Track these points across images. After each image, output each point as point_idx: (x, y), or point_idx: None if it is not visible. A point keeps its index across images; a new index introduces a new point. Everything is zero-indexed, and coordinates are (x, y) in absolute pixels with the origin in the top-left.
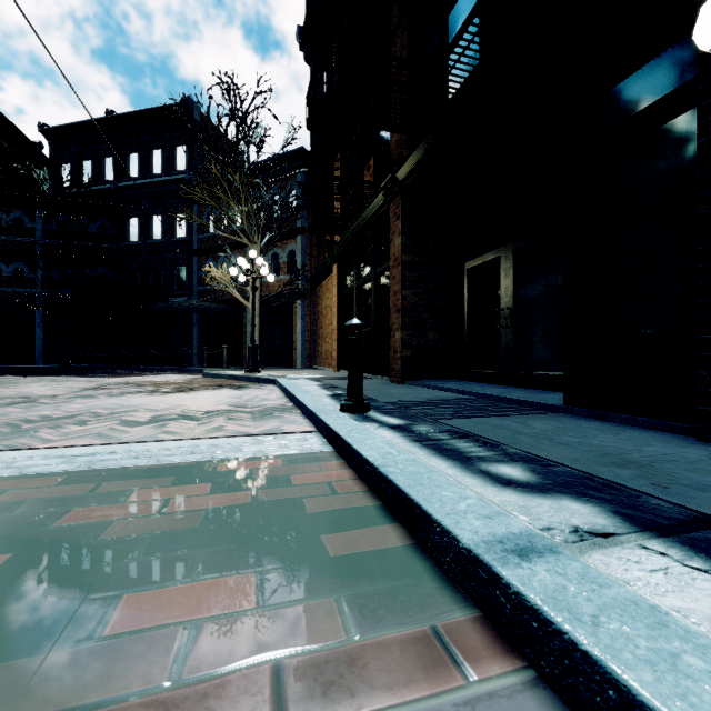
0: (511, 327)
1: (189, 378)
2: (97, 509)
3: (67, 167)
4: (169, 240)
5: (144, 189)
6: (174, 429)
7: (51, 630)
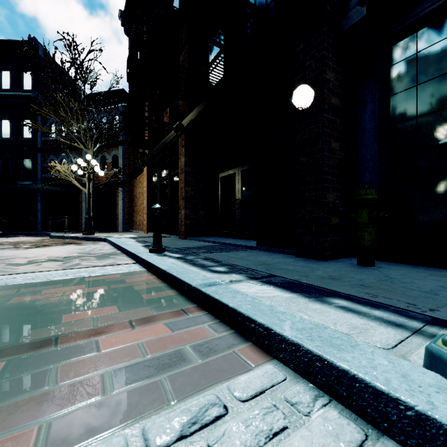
0: (240, 209)
1: (39, 239)
2: (27, 297)
3: None
4: (16, 139)
5: None
6: (49, 266)
7: (39, 324)
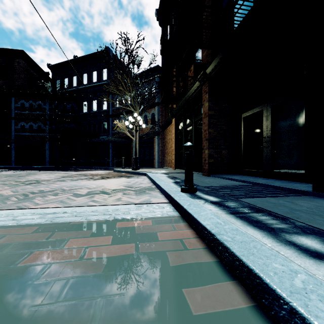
0: (270, 146)
1: (107, 172)
2: (46, 252)
3: (58, 81)
4: (99, 111)
5: (89, 89)
6: (97, 199)
7: None
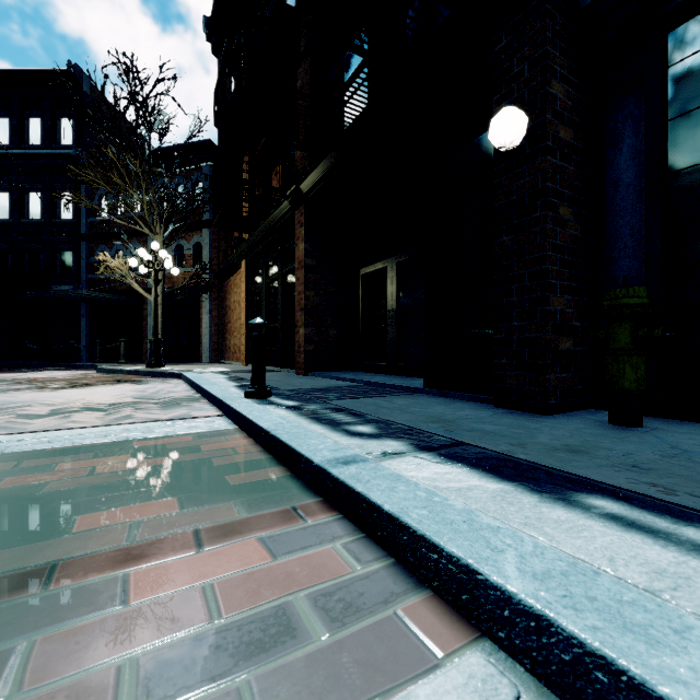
0: (395, 326)
1: (80, 374)
2: (29, 477)
3: None
4: (50, 221)
5: (18, 160)
6: (81, 419)
7: (30, 535)
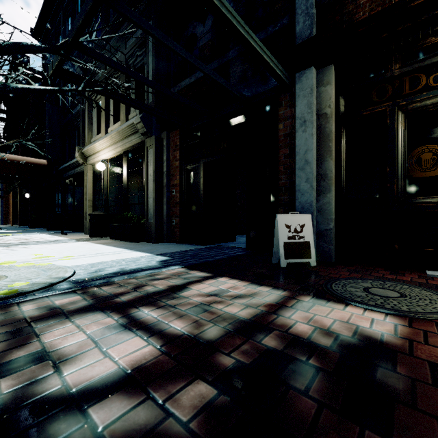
0: None
1: None
2: None
3: None
4: None
5: None
6: None
7: None
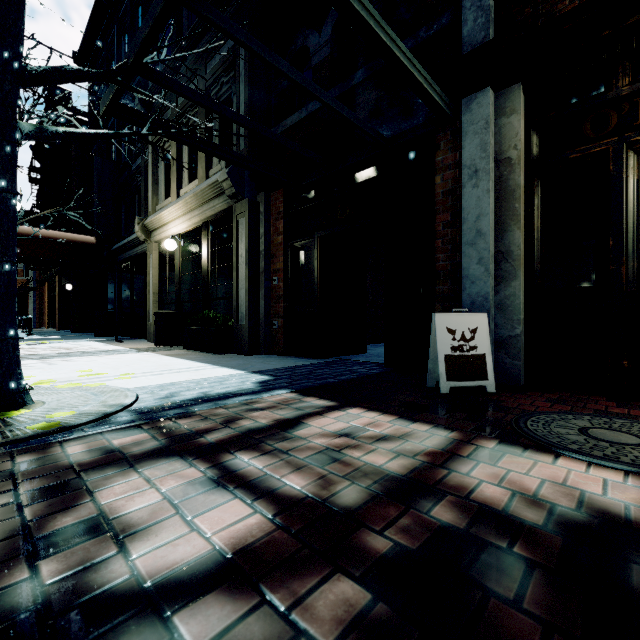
0: None
1: None
2: None
3: None
4: None
5: None
6: None
7: None
